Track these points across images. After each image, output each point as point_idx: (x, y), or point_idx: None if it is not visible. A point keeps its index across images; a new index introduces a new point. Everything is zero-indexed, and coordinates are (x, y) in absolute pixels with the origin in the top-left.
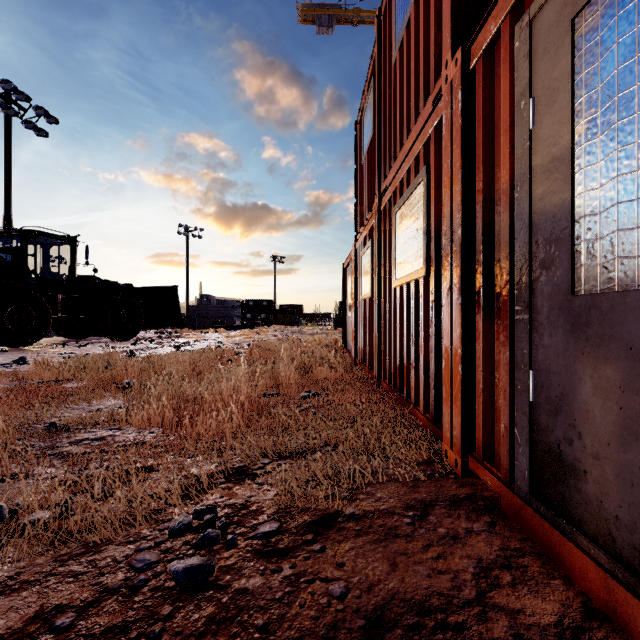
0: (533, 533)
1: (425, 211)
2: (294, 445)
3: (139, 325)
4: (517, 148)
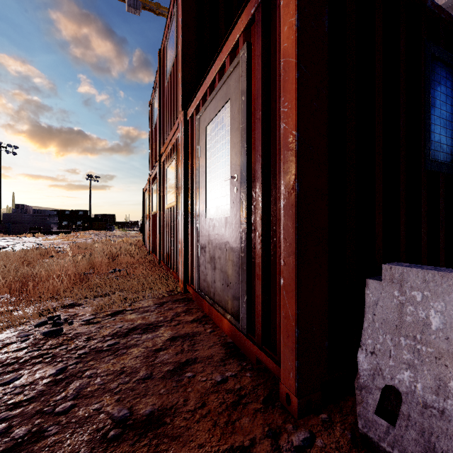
0: (199, 303)
1: (176, 173)
2: (103, 292)
3: None
4: (197, 162)
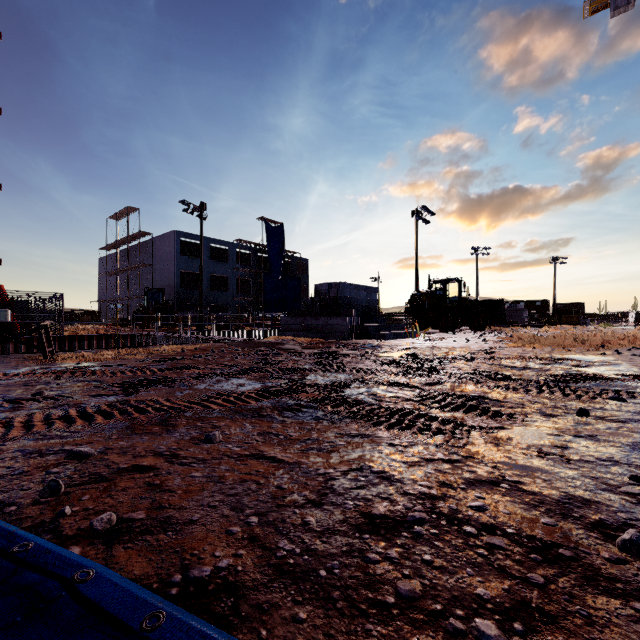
0: None
1: None
2: None
3: (487, 323)
4: None
